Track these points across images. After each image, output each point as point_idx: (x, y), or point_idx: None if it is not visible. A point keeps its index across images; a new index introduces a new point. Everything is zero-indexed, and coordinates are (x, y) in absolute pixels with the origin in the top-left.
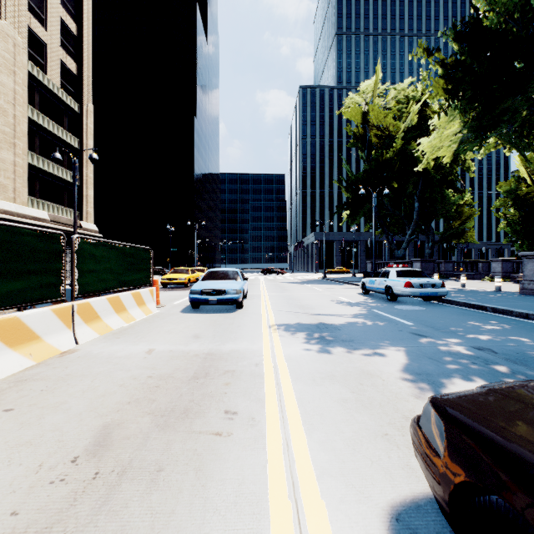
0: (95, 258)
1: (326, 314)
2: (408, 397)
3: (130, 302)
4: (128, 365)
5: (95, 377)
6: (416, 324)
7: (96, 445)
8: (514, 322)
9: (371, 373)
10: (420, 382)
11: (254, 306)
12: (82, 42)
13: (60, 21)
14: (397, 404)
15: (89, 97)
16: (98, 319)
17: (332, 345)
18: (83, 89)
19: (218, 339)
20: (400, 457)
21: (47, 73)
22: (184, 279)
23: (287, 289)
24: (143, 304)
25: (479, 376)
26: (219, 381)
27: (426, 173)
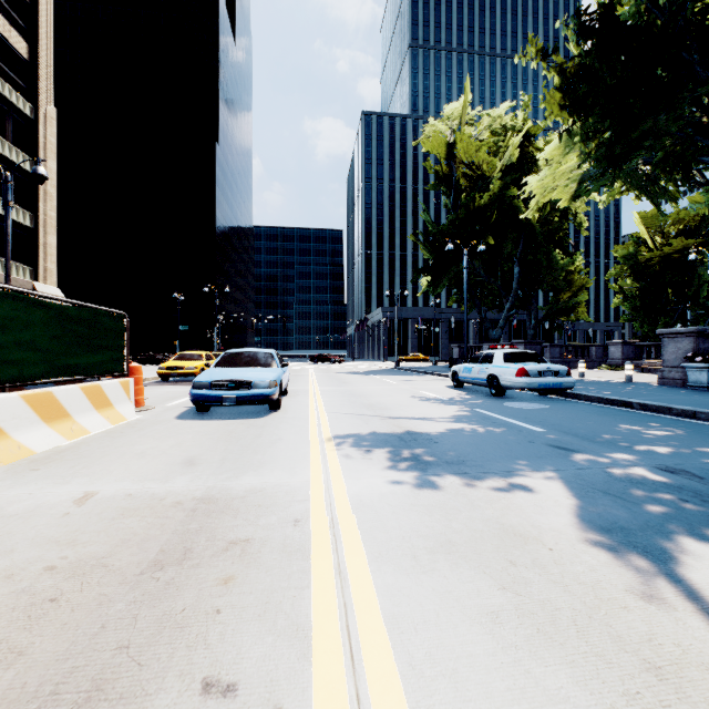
0: None
1: (410, 418)
2: (622, 596)
3: (78, 402)
4: (14, 538)
5: None
6: (549, 430)
7: None
8: (682, 424)
9: (521, 532)
10: (621, 551)
11: (299, 407)
12: (37, 11)
13: None
14: (611, 620)
15: (50, 96)
16: None
17: (432, 471)
18: (39, 83)
19: (228, 466)
20: None
21: None
22: (195, 369)
23: (347, 381)
24: (108, 407)
25: None
26: (208, 573)
27: (529, 228)
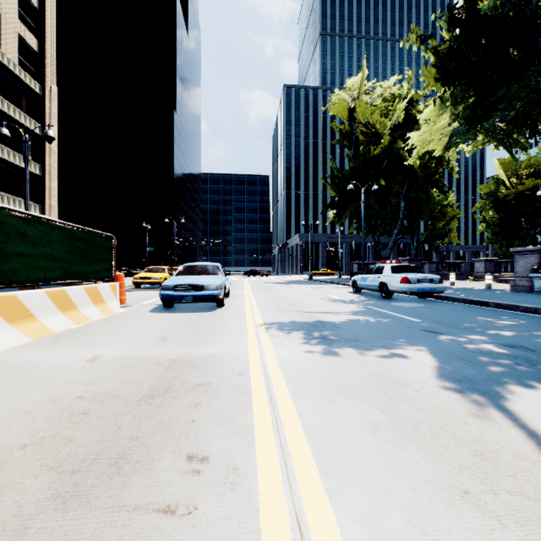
0: (27, 238)
1: (320, 312)
2: (464, 417)
3: (82, 298)
4: (52, 380)
5: None
6: (424, 320)
7: None
8: (525, 317)
9: (397, 381)
10: (467, 392)
11: (238, 305)
12: (44, 16)
13: None
14: (455, 429)
15: (53, 78)
16: (31, 319)
17: (335, 345)
18: (46, 69)
19: (190, 341)
20: None
21: (0, 46)
22: (160, 279)
23: (273, 288)
24: (102, 302)
25: (536, 381)
26: (184, 401)
27: (412, 172)
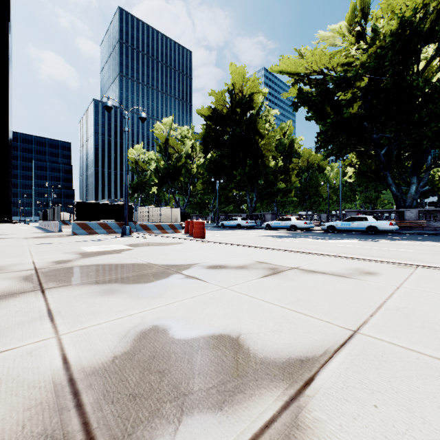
0: None
1: None
2: None
3: None
4: None
5: None
6: None
7: None
8: None
9: None
10: None
11: None
12: None
13: None
14: None
15: None
16: None
17: None
18: None
19: None
20: None
21: None
22: None
23: None
24: None
25: None
26: None
27: None
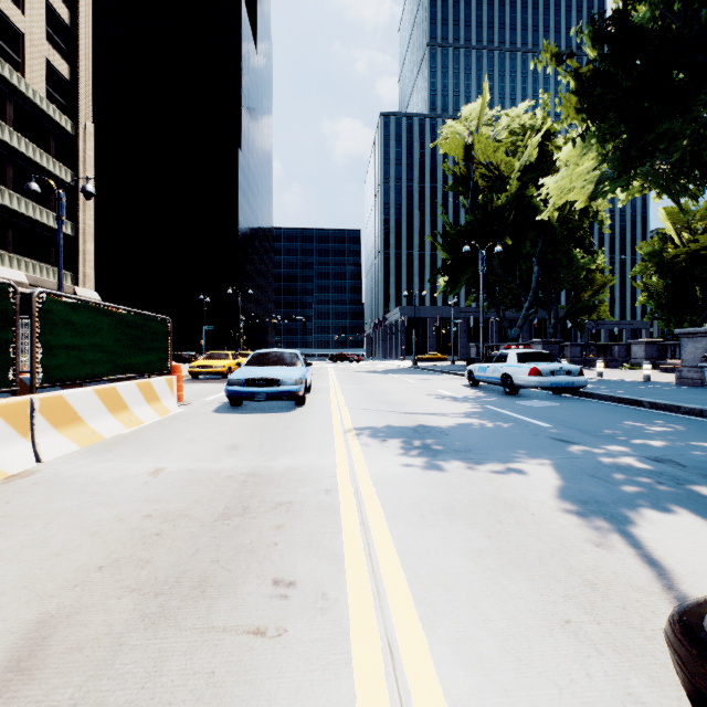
0: (74, 327)
1: (425, 413)
2: (581, 544)
3: (134, 397)
4: (114, 497)
5: (52, 519)
6: (554, 425)
7: (9, 670)
8: (686, 421)
9: (511, 502)
10: (591, 516)
11: (322, 403)
12: (77, 34)
13: (45, 3)
14: (568, 557)
15: (88, 112)
16: (79, 423)
17: (441, 457)
18: (79, 101)
19: (266, 450)
20: (610, 675)
21: (24, 75)
22: (223, 367)
23: (366, 380)
24: (157, 401)
25: (677, 504)
26: (265, 522)
27: (549, 227)
